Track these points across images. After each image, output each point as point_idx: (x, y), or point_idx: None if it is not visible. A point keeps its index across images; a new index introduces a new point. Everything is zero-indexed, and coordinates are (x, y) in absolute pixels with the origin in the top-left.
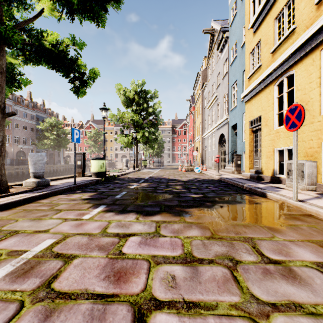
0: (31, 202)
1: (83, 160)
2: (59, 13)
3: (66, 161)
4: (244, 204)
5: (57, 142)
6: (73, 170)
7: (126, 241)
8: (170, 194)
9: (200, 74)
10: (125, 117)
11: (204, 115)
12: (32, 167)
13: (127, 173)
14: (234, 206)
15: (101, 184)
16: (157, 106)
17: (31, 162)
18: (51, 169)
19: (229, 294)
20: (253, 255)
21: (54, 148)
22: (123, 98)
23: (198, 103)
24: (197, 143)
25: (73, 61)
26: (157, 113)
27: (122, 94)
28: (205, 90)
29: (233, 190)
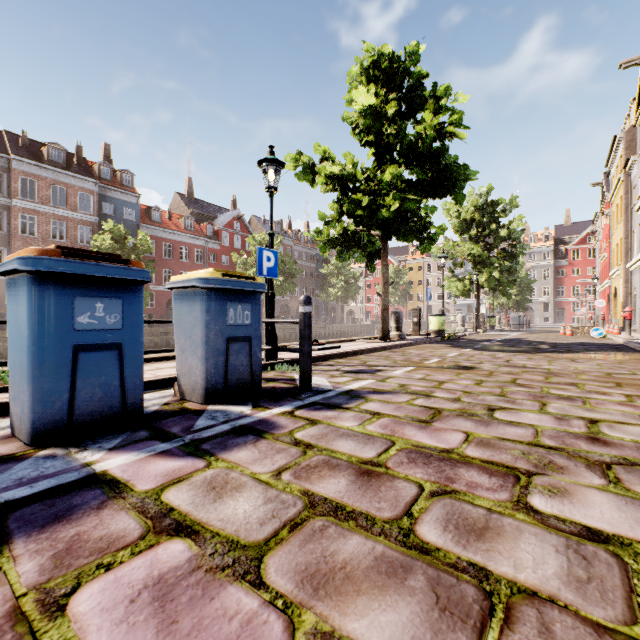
0: (412, 345)
1: (419, 316)
2: (424, 200)
3: (354, 319)
4: (605, 354)
5: (345, 291)
6: (364, 333)
7: (497, 355)
8: (530, 348)
9: (619, 139)
10: (457, 249)
11: (630, 223)
12: (394, 323)
13: (468, 335)
14: (590, 354)
15: (448, 341)
16: (516, 225)
17: (394, 318)
18: (338, 330)
19: (543, 361)
20: (567, 360)
21: (340, 300)
22: (456, 223)
23: (617, 196)
24: (614, 279)
25: (426, 227)
26: (515, 235)
27: (453, 216)
28: (633, 170)
29: (617, 350)
